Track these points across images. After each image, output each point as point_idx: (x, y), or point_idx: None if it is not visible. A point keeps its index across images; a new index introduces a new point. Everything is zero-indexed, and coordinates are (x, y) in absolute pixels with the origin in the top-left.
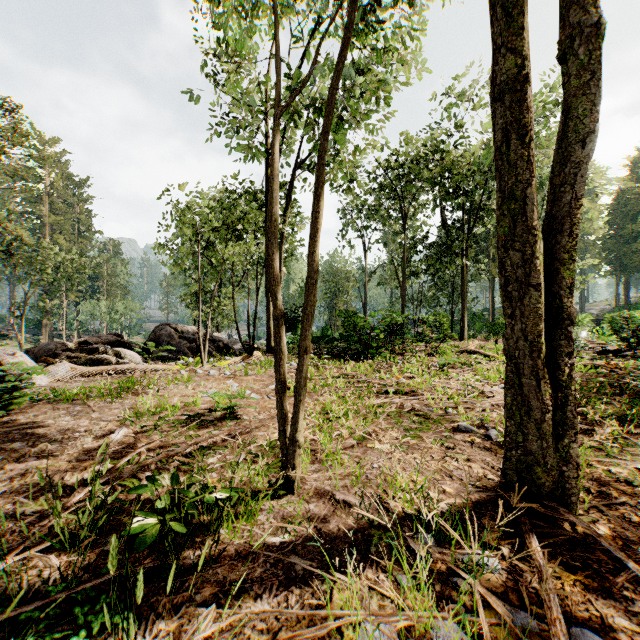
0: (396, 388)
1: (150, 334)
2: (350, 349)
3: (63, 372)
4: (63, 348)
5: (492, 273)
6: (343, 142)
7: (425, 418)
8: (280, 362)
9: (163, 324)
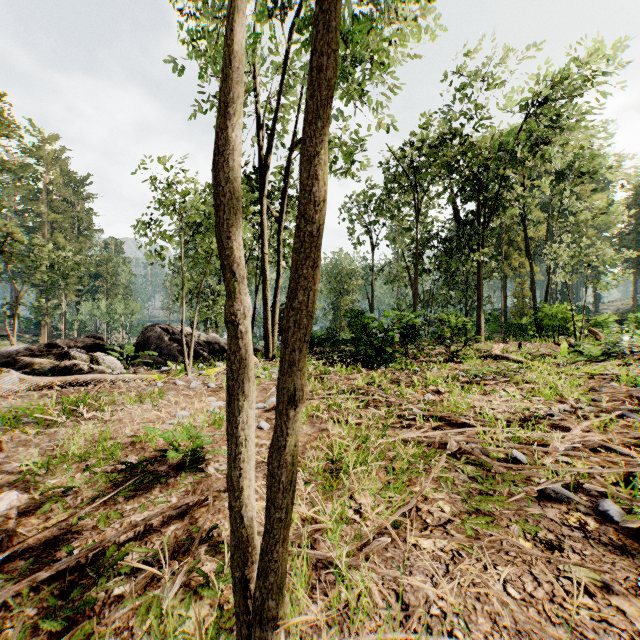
0: (428, 413)
1: (139, 336)
2: (359, 354)
3: (9, 385)
4: (27, 353)
5: (504, 271)
6: (363, 34)
7: (483, 469)
8: (238, 417)
9: (153, 325)
